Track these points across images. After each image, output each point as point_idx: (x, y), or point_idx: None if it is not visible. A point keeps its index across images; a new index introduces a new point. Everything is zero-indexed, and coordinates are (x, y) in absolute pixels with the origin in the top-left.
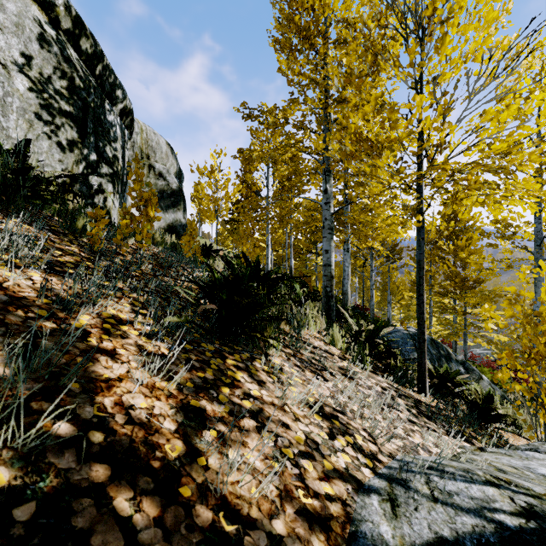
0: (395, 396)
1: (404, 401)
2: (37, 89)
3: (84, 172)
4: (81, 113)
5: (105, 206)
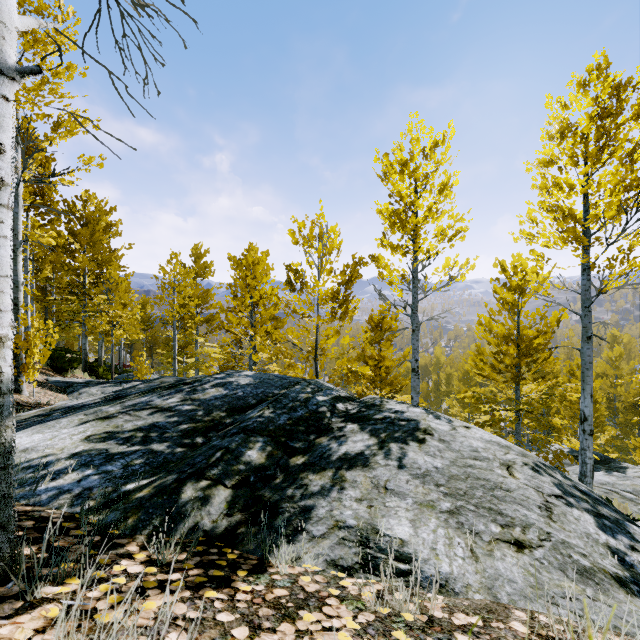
0: None
1: None
2: None
3: None
4: None
5: None
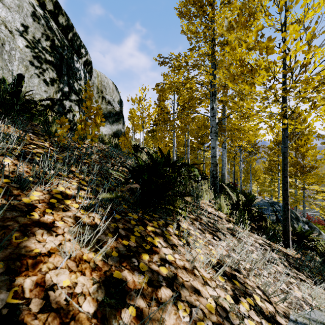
0: (269, 250)
1: (277, 255)
2: (31, 46)
3: (60, 99)
4: (59, 61)
5: (73, 119)
